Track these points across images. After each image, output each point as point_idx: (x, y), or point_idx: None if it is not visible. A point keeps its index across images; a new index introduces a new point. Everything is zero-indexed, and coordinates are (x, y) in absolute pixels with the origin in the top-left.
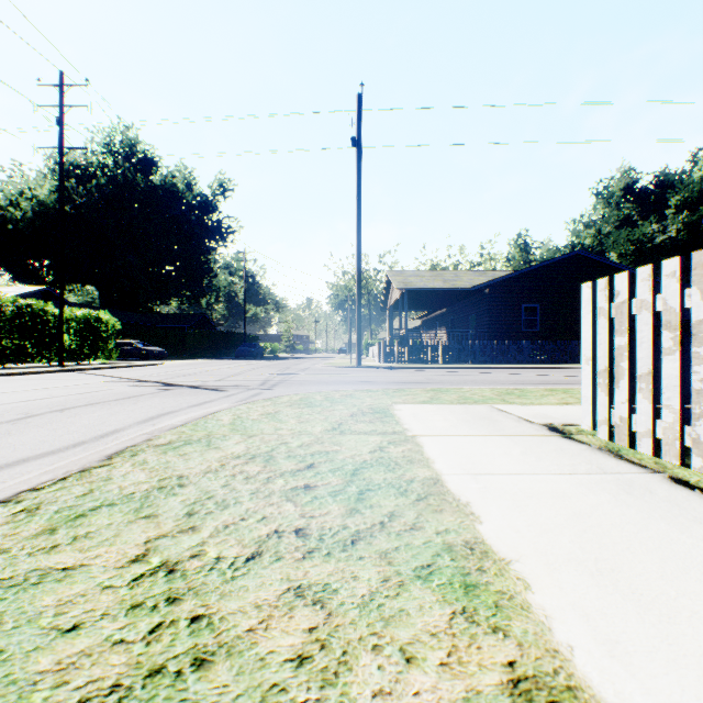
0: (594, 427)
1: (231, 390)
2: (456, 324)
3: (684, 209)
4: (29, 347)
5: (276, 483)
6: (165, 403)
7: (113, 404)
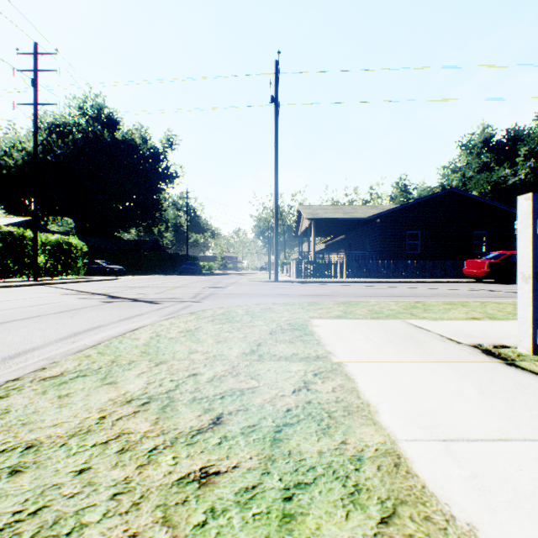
0: (535, 351)
1: (165, 303)
2: (353, 247)
3: (531, 157)
4: (10, 265)
5: (158, 466)
6: (99, 316)
7: (51, 318)
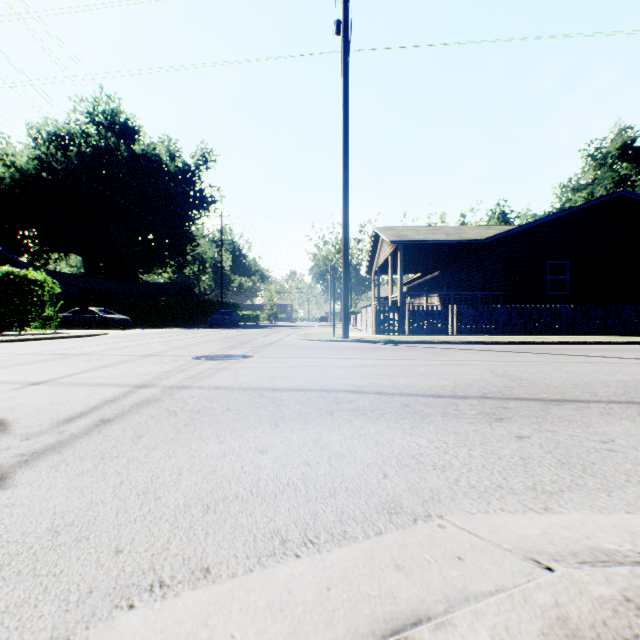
0: None
1: None
2: (453, 288)
3: None
4: None
5: None
6: None
7: None
